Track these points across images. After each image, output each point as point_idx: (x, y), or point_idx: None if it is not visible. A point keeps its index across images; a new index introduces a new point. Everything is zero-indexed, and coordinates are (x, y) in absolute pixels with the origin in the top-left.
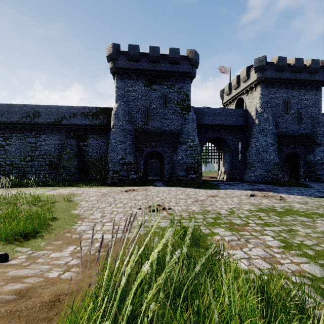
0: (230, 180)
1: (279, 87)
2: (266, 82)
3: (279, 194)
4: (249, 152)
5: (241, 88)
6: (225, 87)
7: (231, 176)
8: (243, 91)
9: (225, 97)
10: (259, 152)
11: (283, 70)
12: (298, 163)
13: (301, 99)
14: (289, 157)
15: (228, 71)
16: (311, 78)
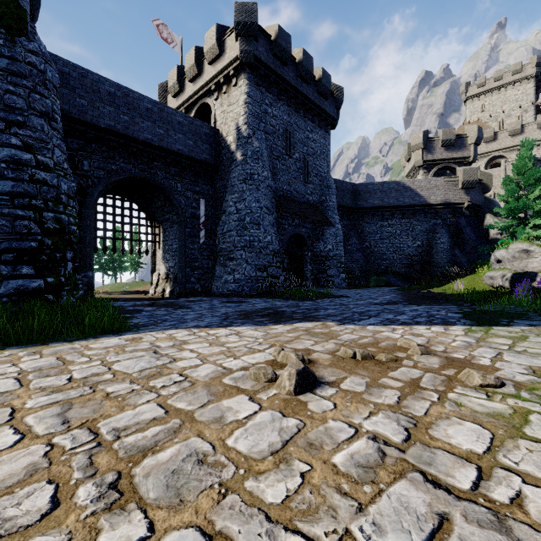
0: (179, 296)
1: (278, 97)
2: (257, 71)
3: (373, 330)
4: (224, 225)
5: (206, 77)
6: (170, 75)
7: (183, 285)
8: (209, 86)
9: (170, 101)
10: (245, 224)
11: (286, 62)
12: (304, 255)
13: (309, 138)
14: (290, 244)
15: (176, 43)
16: (321, 104)
